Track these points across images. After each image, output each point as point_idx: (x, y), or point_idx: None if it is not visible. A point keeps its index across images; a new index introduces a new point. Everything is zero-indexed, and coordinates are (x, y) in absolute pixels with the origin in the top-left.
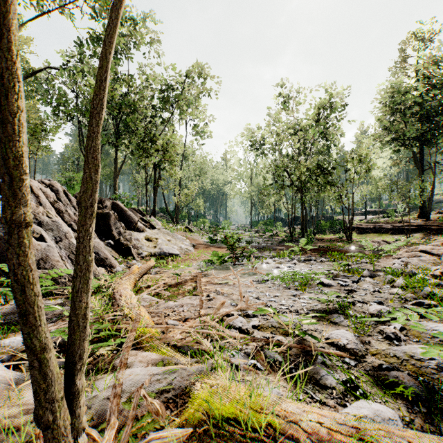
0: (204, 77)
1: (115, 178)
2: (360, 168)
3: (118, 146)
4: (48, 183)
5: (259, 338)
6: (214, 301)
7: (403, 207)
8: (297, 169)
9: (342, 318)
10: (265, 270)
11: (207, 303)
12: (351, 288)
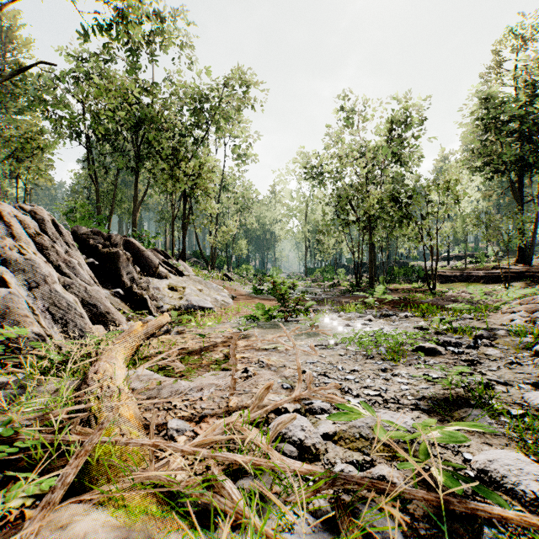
0: (247, 84)
1: (135, 212)
2: (447, 198)
3: (138, 172)
4: (30, 209)
5: (343, 475)
6: (254, 380)
7: (495, 250)
8: (365, 200)
9: (489, 419)
10: (330, 329)
11: (243, 384)
12: (470, 357)
